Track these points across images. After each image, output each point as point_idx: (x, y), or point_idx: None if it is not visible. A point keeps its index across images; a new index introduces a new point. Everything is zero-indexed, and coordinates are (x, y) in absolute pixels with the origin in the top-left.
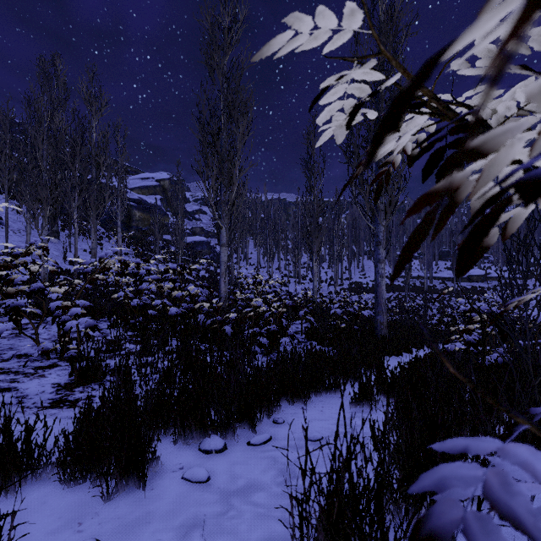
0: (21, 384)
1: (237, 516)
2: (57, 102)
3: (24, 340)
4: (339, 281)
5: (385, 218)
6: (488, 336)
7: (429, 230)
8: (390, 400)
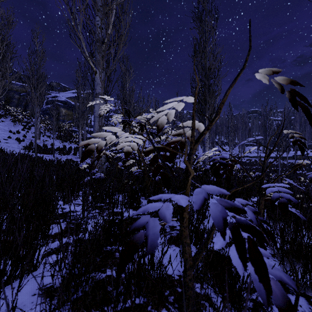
0: None
1: None
2: None
3: None
4: None
5: None
6: None
7: None
8: None
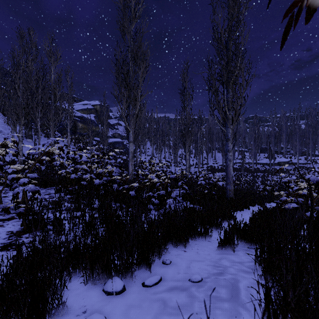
0: None
1: None
2: (28, 54)
3: None
4: (201, 165)
5: (232, 124)
6: (315, 198)
7: None
8: (246, 244)
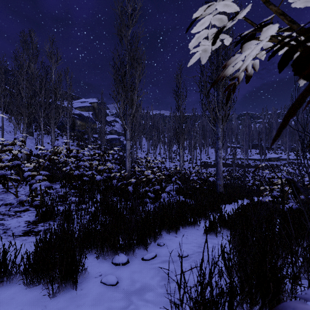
0: (6, 221)
1: (135, 309)
2: (31, 57)
3: (10, 195)
4: (194, 161)
5: (222, 124)
6: (286, 192)
7: (307, 97)
8: (228, 231)
